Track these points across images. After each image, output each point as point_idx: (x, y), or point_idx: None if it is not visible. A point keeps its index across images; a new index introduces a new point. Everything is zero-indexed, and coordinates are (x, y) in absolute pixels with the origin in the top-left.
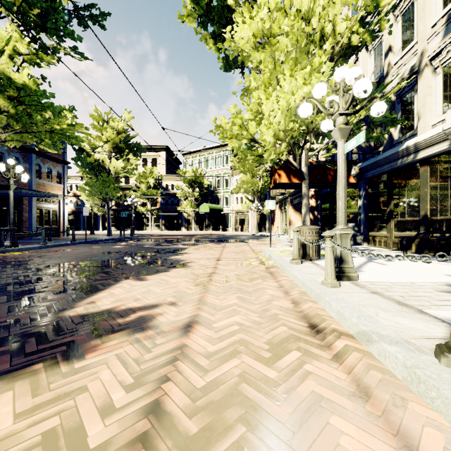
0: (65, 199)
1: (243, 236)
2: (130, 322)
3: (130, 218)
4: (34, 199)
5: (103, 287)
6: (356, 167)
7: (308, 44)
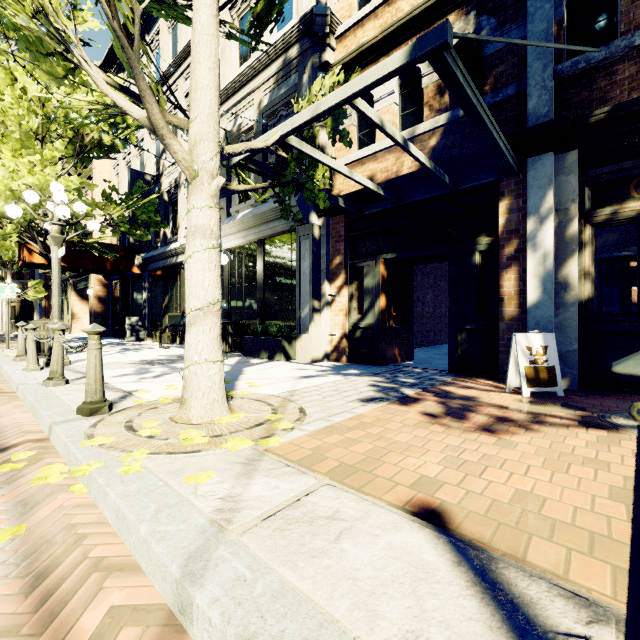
0: None
1: None
2: None
3: None
4: None
5: None
6: (140, 257)
7: (48, 122)
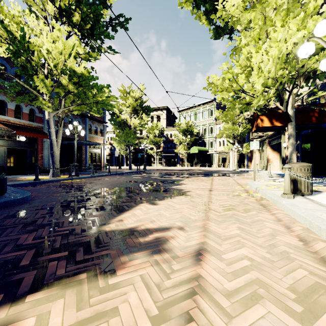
0: (105, 146)
1: (226, 171)
2: (148, 242)
3: (142, 158)
4: (87, 146)
5: (127, 208)
6: None
7: None
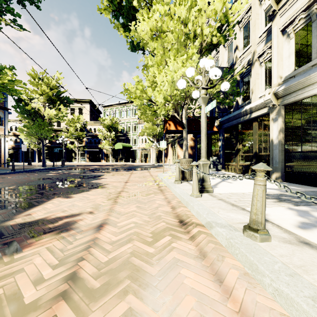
0: (6, 138)
1: (146, 166)
2: (57, 226)
3: (61, 153)
4: None
5: (37, 204)
6: (218, 121)
7: (186, 39)
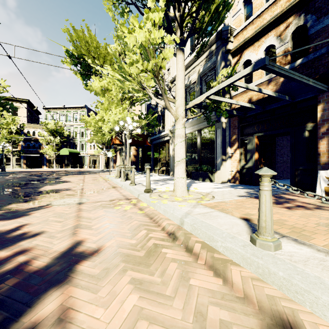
0: None
1: (95, 171)
2: (64, 190)
3: None
4: None
5: (40, 187)
6: (150, 138)
7: (123, 94)
